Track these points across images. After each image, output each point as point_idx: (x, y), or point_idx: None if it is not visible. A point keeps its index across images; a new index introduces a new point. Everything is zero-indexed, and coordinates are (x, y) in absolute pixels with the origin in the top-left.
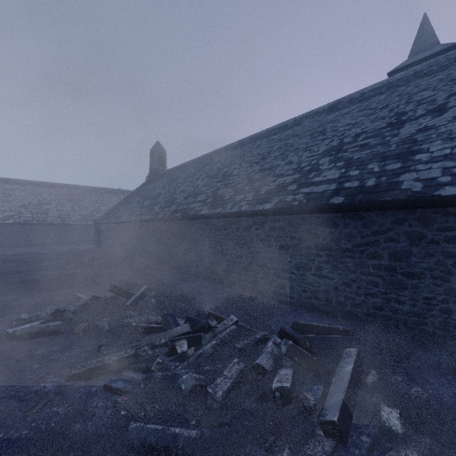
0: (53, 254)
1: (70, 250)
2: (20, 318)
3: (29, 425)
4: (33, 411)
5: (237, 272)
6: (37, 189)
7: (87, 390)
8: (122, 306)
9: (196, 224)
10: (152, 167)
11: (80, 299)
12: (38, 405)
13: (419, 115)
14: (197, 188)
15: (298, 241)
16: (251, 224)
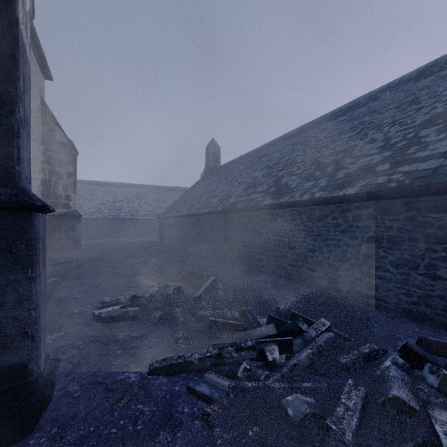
0: (125, 244)
1: (138, 241)
2: (103, 300)
3: (117, 421)
4: (119, 405)
5: (308, 267)
6: (113, 189)
7: (169, 388)
8: (193, 297)
9: (258, 215)
10: (208, 163)
11: (152, 286)
12: (124, 398)
13: None
14: (255, 179)
15: (397, 231)
16: (326, 212)
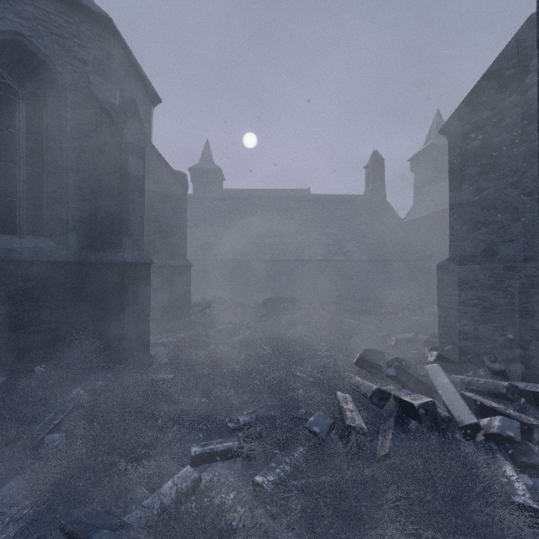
0: None
1: None
2: None
3: None
4: None
5: None
6: None
7: None
8: None
9: None
10: None
11: None
12: None
13: (192, 225)
14: None
15: None
16: None
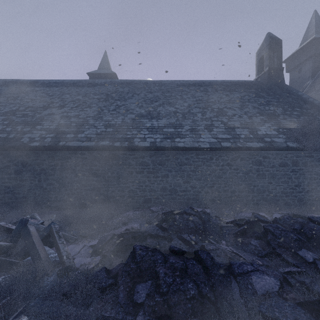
0: None
1: None
2: None
3: None
4: None
5: None
6: None
7: None
8: None
9: None
10: None
11: None
12: None
13: (56, 106)
14: None
15: None
16: None
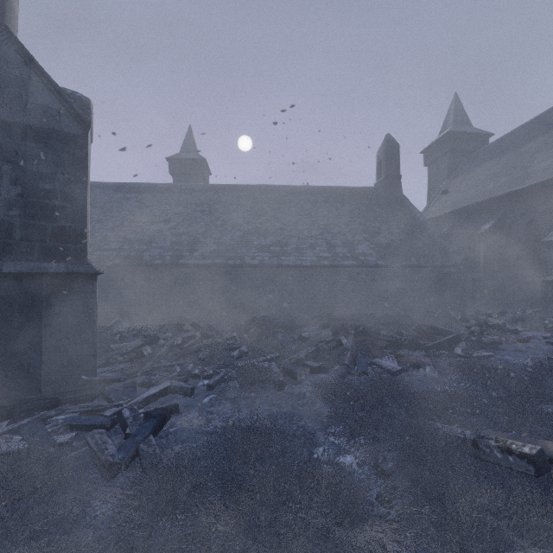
0: None
1: None
2: None
3: None
4: None
5: None
6: None
7: None
8: None
9: None
10: None
11: None
12: None
13: (160, 221)
14: None
15: None
16: None
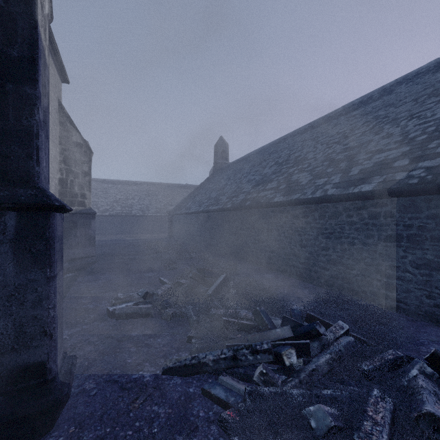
0: (136, 240)
1: (149, 238)
2: (117, 297)
3: (133, 423)
4: (135, 405)
5: (321, 266)
6: (125, 187)
7: (184, 389)
8: (205, 295)
9: (268, 212)
10: (216, 161)
11: (163, 283)
12: (139, 398)
13: None
14: (265, 176)
15: (418, 230)
16: (340, 210)
